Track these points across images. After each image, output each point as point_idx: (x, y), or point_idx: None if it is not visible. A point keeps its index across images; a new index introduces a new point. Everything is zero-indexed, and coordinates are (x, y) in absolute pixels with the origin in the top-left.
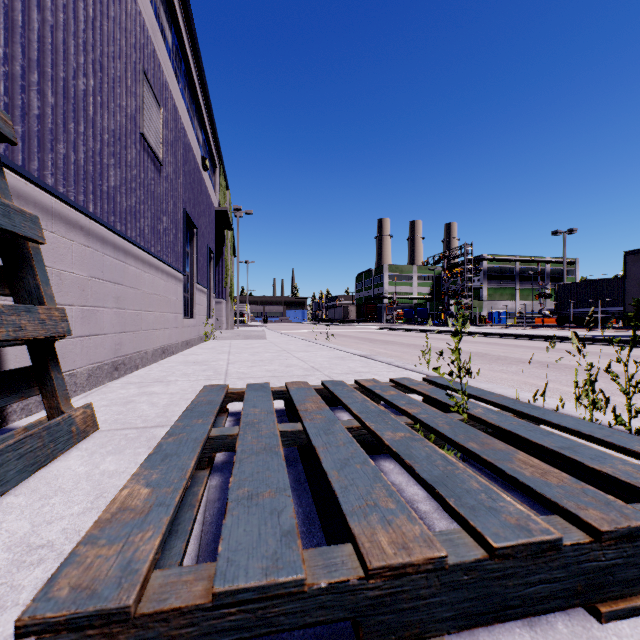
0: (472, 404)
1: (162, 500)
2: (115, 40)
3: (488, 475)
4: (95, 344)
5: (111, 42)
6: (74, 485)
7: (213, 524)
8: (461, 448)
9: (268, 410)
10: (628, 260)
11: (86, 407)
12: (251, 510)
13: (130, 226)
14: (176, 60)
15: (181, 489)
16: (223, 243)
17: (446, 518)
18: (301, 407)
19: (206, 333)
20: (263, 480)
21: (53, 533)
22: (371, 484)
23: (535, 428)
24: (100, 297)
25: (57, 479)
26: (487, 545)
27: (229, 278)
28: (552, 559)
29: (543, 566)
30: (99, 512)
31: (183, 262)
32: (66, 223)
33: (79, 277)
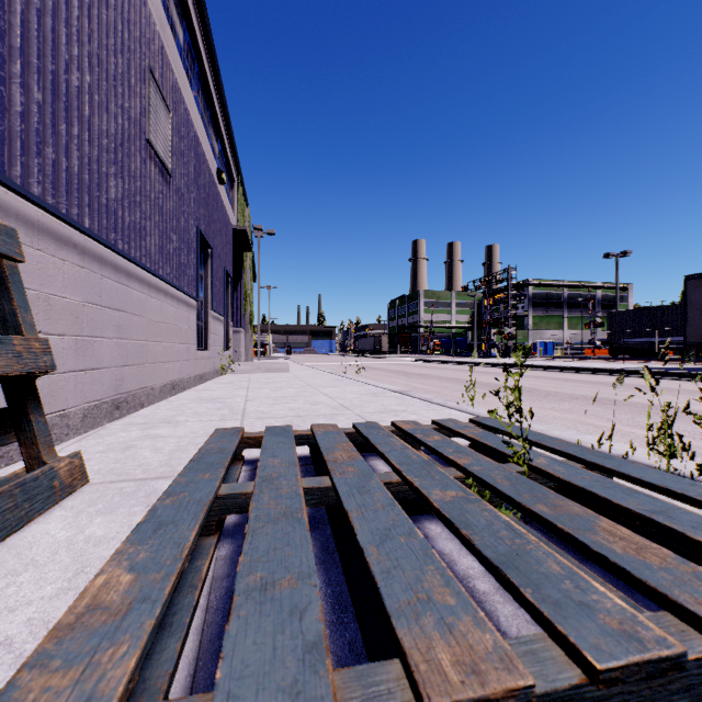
0: (532, 452)
1: (147, 593)
2: (116, 32)
3: (556, 541)
4: (92, 380)
5: (111, 33)
6: (50, 556)
7: (219, 611)
8: (527, 512)
9: (290, 461)
10: (689, 285)
11: (73, 456)
12: (264, 608)
13: (134, 245)
14: (188, 60)
15: (174, 575)
16: (242, 266)
17: (511, 601)
18: (329, 457)
19: (222, 366)
20: (281, 561)
21: (14, 625)
22: (421, 566)
23: (614, 484)
24: (98, 325)
25: (31, 548)
26: (586, 664)
27: (249, 305)
28: (671, 680)
29: (660, 690)
30: (77, 594)
31: (196, 286)
32: (56, 240)
33: (72, 302)
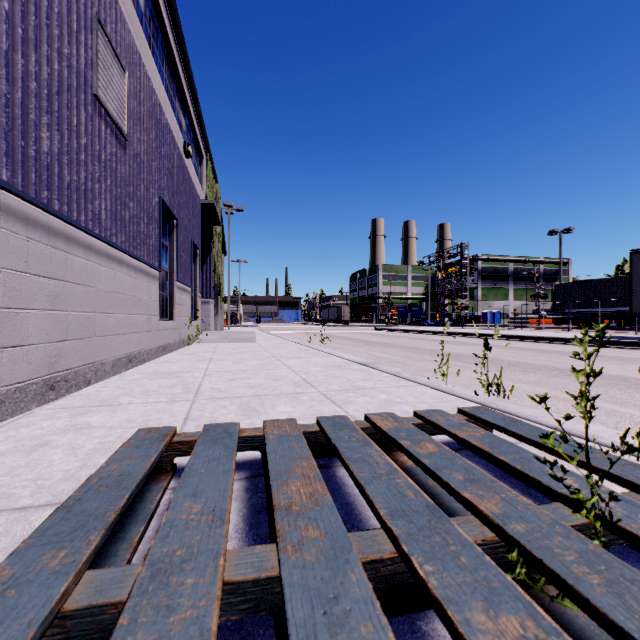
0: (581, 482)
1: None
2: None
3: None
4: (12, 358)
5: None
6: None
7: None
8: None
9: (216, 508)
10: (635, 259)
11: None
12: None
13: (76, 207)
14: (150, 27)
15: None
16: (211, 239)
17: None
18: (280, 495)
19: (189, 336)
20: None
21: None
22: None
23: None
24: (22, 295)
25: None
26: None
27: (218, 277)
28: None
29: None
30: None
31: (158, 257)
32: None
33: None
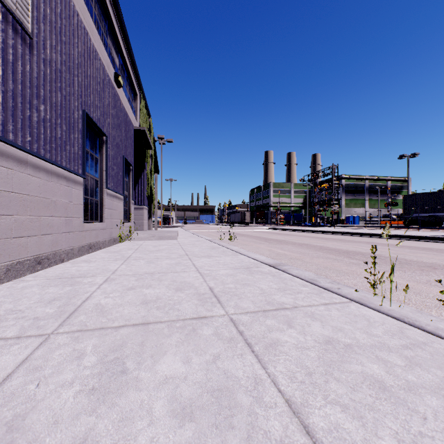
0: None
1: None
2: None
3: None
4: None
5: None
6: None
7: None
8: None
9: None
10: None
11: None
12: None
13: None
14: None
15: None
16: (144, 160)
17: None
18: None
19: (121, 235)
20: None
21: None
22: None
23: None
24: None
25: None
26: None
27: (151, 189)
28: None
29: None
30: None
31: (82, 164)
32: None
33: None
